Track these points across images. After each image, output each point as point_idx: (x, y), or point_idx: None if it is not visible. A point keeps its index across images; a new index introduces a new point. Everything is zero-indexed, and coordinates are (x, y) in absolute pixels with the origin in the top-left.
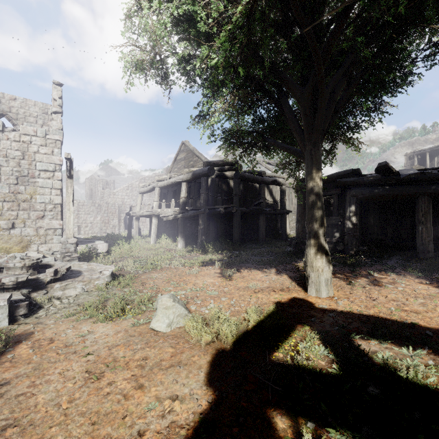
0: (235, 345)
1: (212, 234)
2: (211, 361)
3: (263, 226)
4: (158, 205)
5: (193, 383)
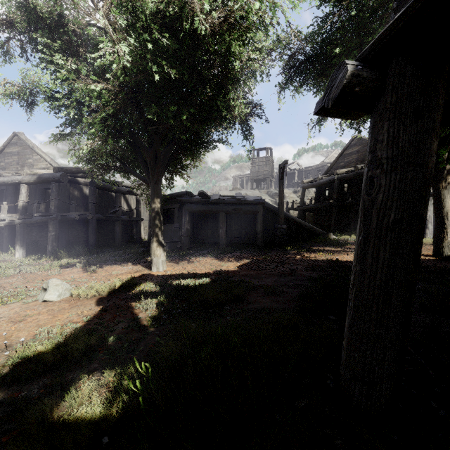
0: (109, 294)
1: (63, 241)
2: (97, 301)
3: (119, 231)
4: None
5: (90, 307)
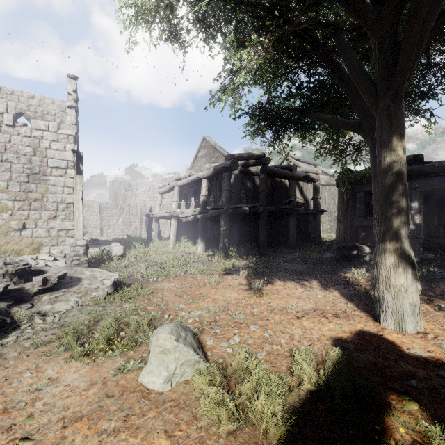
0: (283, 442)
1: (236, 237)
2: None
3: (293, 227)
4: (177, 205)
5: None
